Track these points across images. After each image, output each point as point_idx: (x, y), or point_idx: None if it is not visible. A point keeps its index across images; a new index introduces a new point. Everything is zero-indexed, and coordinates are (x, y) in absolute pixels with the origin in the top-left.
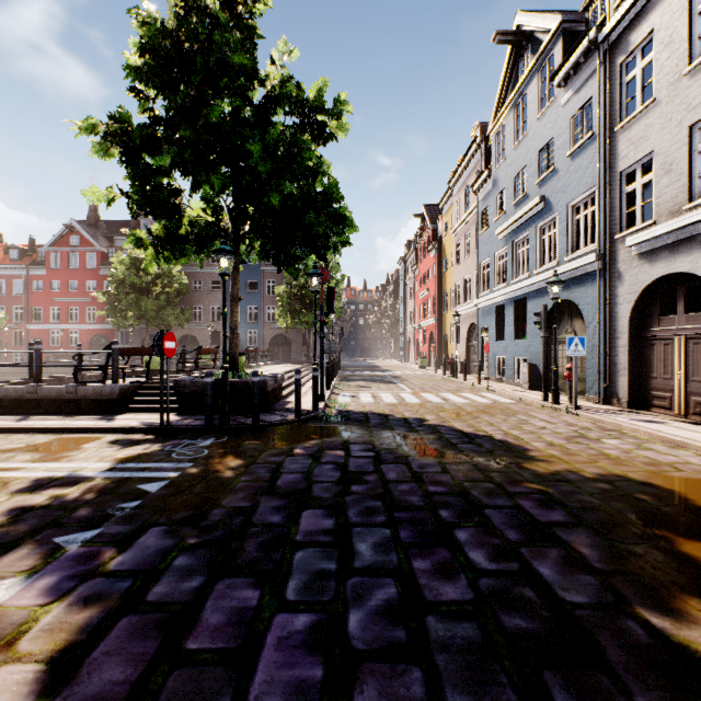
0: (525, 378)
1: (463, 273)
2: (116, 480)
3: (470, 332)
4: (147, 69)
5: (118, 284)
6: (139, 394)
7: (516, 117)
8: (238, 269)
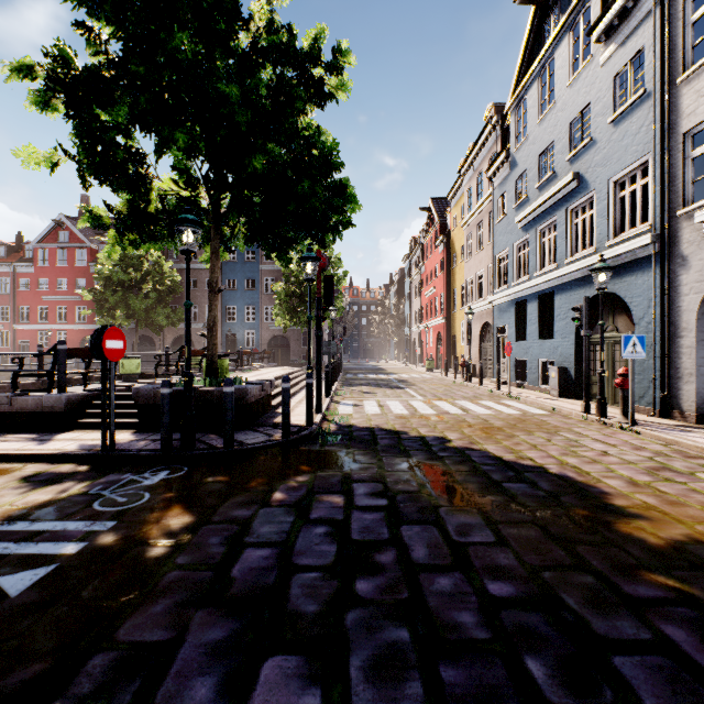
0: (553, 383)
1: (475, 268)
2: None
3: (483, 332)
4: None
5: (105, 281)
6: (94, 406)
7: (540, 88)
8: (217, 254)
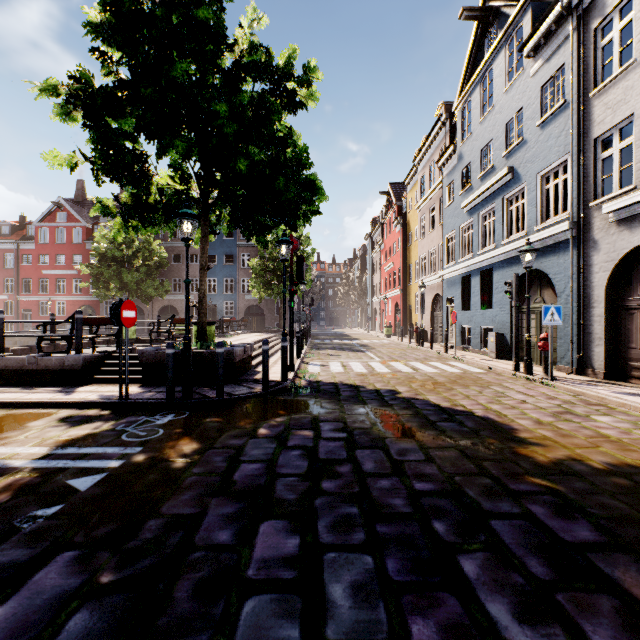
0: (492, 347)
1: (428, 246)
2: (45, 472)
3: (434, 302)
4: (108, 26)
5: (101, 257)
6: (105, 365)
7: (482, 92)
8: (206, 238)
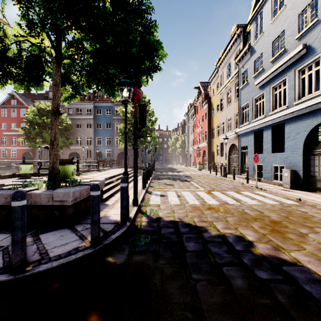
0: (286, 180)
1: (226, 115)
2: None
3: (230, 149)
4: None
5: (30, 123)
6: None
7: (273, 1)
8: (58, 86)
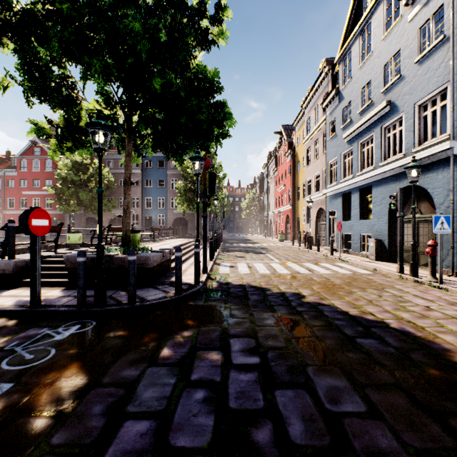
0: (371, 251)
1: (313, 171)
2: None
3: (318, 215)
4: None
5: (63, 180)
6: None
7: (361, 43)
8: (130, 157)
